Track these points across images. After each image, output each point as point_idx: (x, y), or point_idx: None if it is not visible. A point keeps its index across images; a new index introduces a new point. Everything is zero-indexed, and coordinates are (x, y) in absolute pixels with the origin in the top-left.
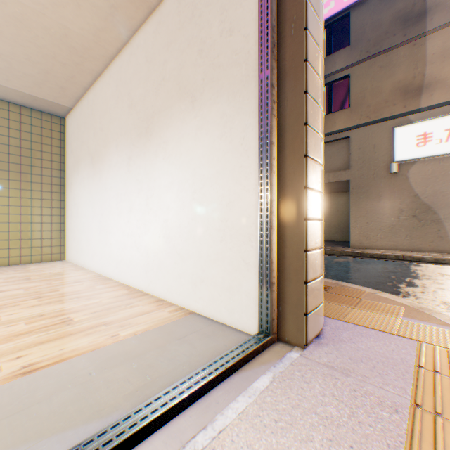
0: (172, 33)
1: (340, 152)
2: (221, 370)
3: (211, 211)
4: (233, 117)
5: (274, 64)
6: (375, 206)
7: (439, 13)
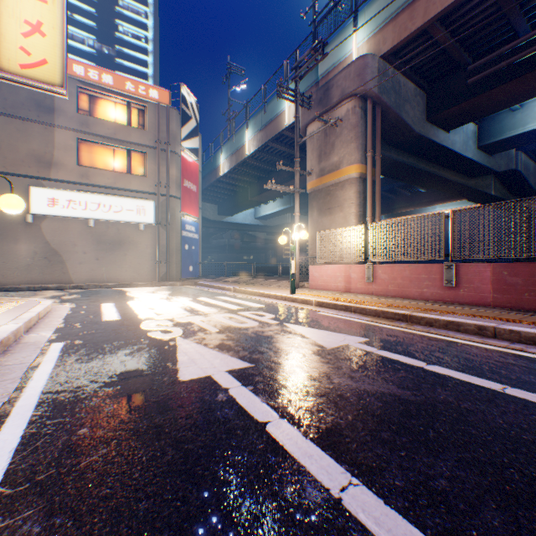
0: None
1: None
2: None
3: None
4: None
5: None
6: (14, 248)
7: (65, 117)
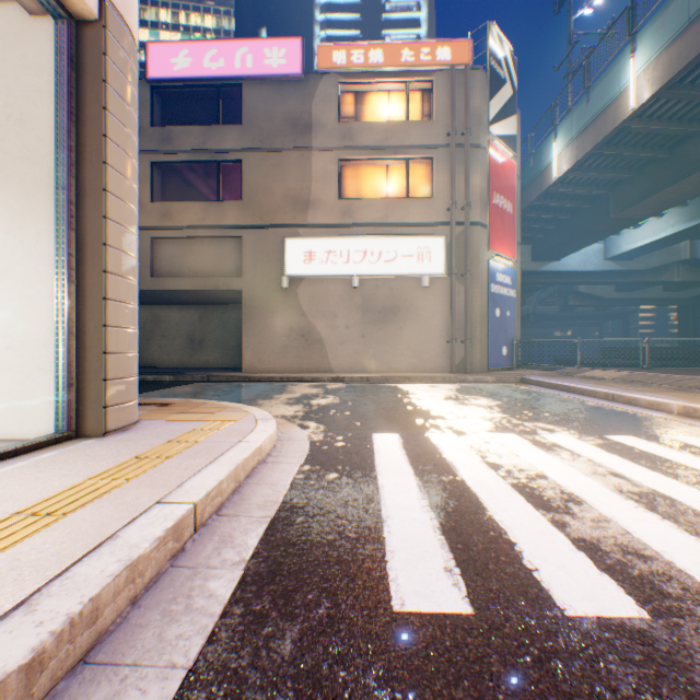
0: None
1: (234, 254)
2: (2, 451)
3: None
4: (26, 215)
5: (75, 182)
6: (269, 323)
7: (322, 134)
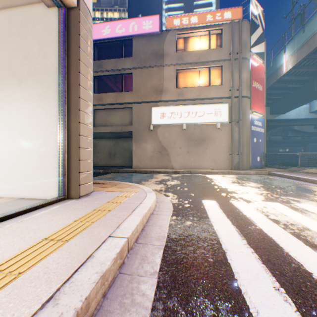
0: (4, 35)
1: (128, 115)
2: (37, 205)
3: (33, 143)
4: (46, 98)
5: (66, 81)
6: (144, 146)
7: (168, 58)
